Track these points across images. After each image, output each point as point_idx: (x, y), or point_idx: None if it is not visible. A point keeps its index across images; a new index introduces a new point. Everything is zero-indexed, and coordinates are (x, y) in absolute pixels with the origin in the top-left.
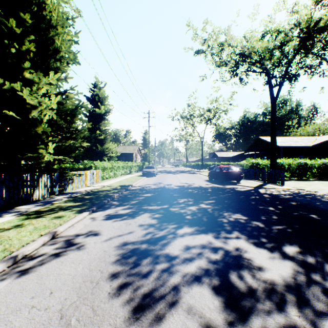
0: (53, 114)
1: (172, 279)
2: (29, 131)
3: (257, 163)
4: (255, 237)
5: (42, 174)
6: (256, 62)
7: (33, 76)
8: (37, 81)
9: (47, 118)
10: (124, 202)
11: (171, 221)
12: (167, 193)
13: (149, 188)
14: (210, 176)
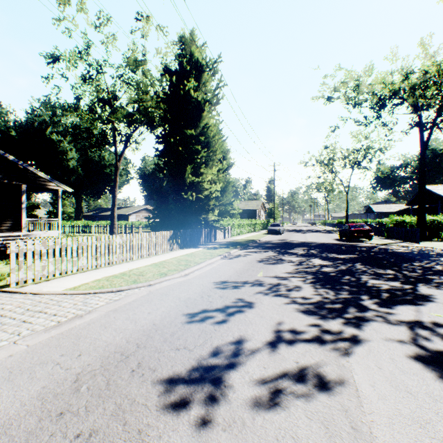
0: (218, 193)
1: (281, 262)
2: (205, 204)
3: (402, 221)
4: (328, 259)
5: (203, 228)
6: (404, 101)
7: (204, 170)
8: (205, 172)
9: (214, 196)
10: (256, 247)
11: (286, 254)
12: (289, 245)
13: (274, 242)
14: (340, 234)
